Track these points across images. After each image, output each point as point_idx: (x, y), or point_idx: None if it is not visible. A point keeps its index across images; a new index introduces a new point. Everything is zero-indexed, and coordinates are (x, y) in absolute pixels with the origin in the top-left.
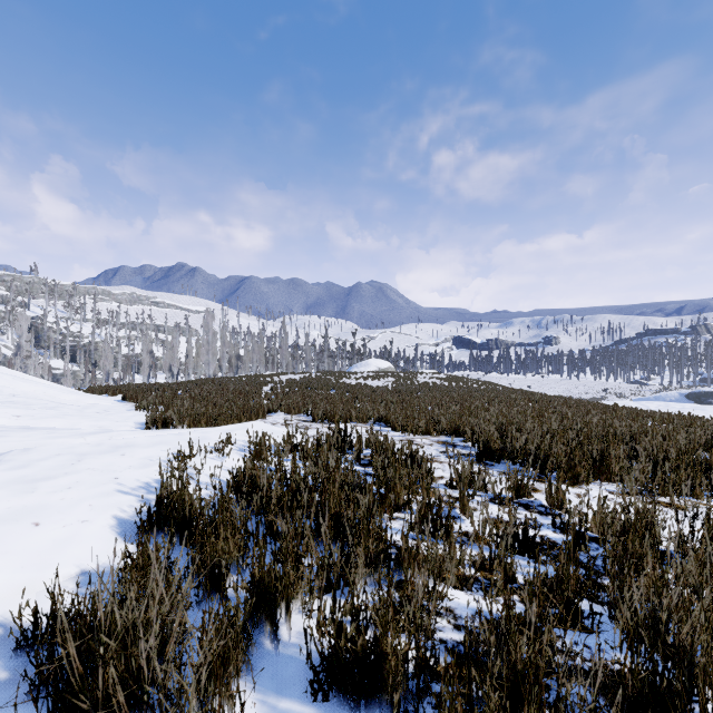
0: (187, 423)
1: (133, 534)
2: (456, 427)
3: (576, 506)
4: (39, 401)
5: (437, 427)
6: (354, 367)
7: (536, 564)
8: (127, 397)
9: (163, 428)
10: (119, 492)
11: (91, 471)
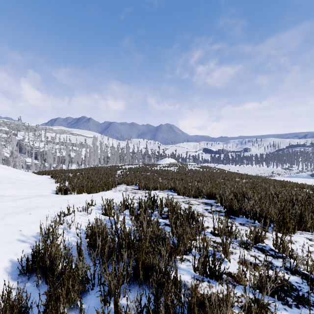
0: (76, 191)
1: (18, 273)
2: (211, 194)
3: (302, 258)
4: (8, 179)
5: (201, 194)
6: (159, 161)
7: (284, 306)
8: (53, 176)
9: (64, 193)
10: (18, 241)
11: (7, 226)
